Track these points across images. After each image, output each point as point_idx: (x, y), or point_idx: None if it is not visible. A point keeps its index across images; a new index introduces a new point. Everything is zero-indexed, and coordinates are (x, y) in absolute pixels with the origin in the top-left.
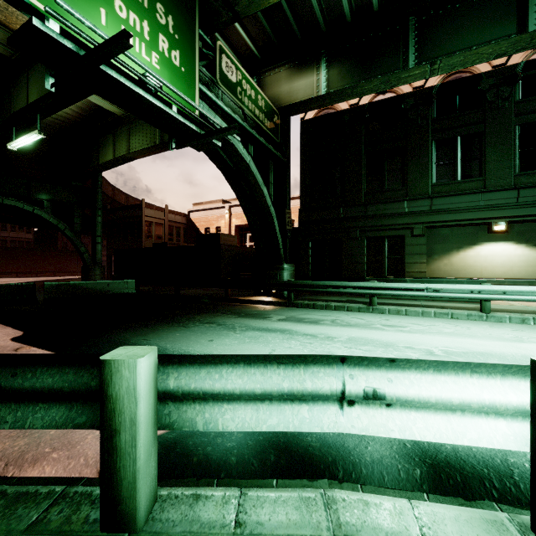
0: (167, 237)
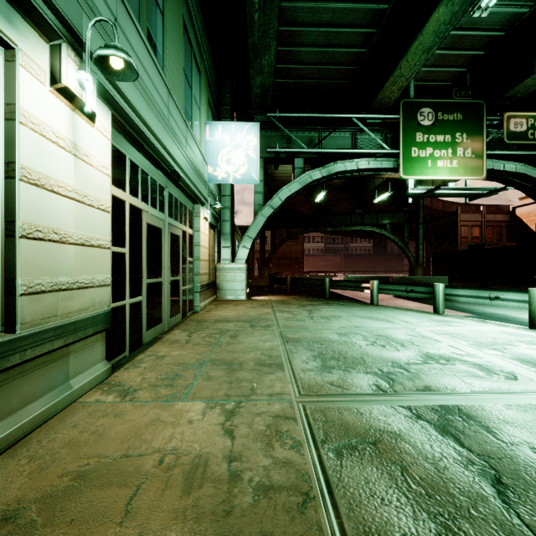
0: (484, 238)
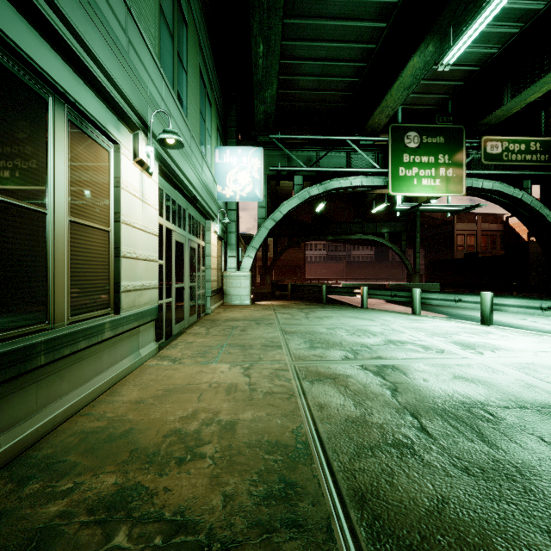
0: (479, 246)
